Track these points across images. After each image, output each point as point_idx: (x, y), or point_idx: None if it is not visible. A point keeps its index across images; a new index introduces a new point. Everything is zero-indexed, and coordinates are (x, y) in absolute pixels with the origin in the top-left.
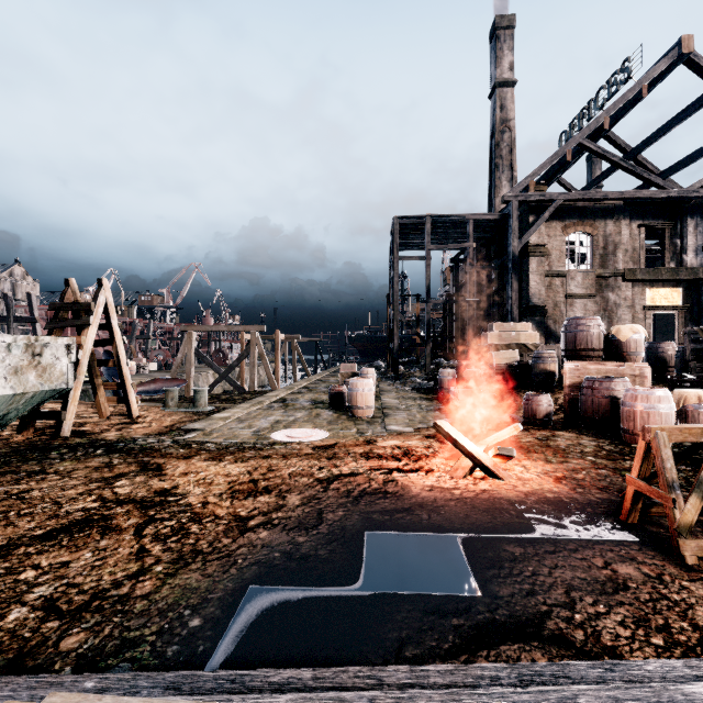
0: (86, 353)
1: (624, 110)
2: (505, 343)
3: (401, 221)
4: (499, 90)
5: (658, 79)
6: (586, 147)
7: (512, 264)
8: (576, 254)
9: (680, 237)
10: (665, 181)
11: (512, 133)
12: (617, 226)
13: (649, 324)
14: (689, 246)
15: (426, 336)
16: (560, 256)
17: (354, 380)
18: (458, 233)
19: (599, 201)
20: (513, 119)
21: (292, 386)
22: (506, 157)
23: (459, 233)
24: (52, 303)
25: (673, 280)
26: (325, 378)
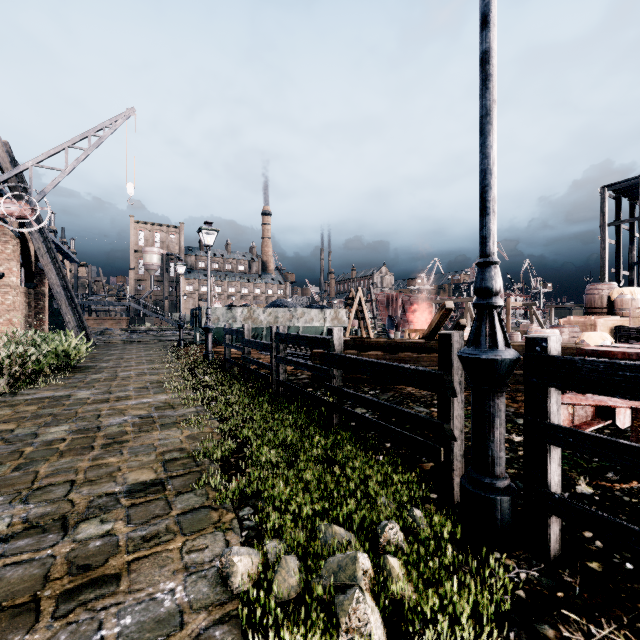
0: (352, 314)
1: None
2: None
3: (609, 189)
4: None
5: None
6: None
7: None
8: None
9: None
10: None
11: None
12: None
13: None
14: None
15: None
16: None
17: None
18: None
19: None
20: None
21: None
22: None
23: None
24: (346, 298)
25: None
26: None
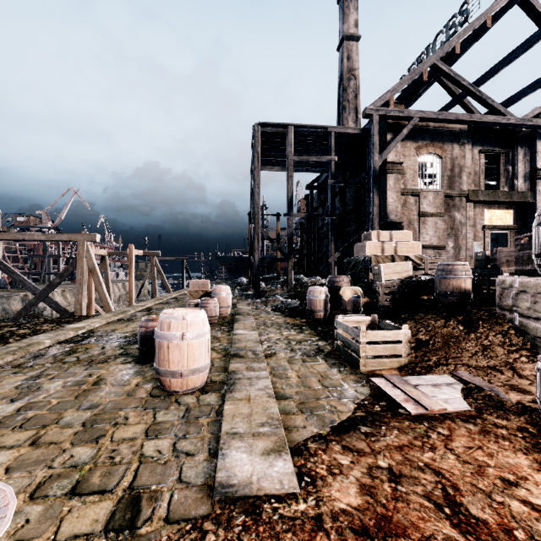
0: None
1: (467, 43)
2: (385, 254)
3: (262, 129)
4: (346, 42)
5: (494, 20)
6: (439, 69)
7: (373, 178)
8: (427, 174)
9: (512, 164)
10: (505, 109)
11: (357, 81)
12: (462, 150)
13: (488, 242)
14: (519, 172)
15: (288, 251)
16: (414, 175)
17: (164, 315)
18: (317, 151)
19: (449, 123)
20: (358, 69)
21: (129, 308)
22: (352, 101)
23: (319, 151)
24: None
25: (507, 203)
26: (183, 295)
